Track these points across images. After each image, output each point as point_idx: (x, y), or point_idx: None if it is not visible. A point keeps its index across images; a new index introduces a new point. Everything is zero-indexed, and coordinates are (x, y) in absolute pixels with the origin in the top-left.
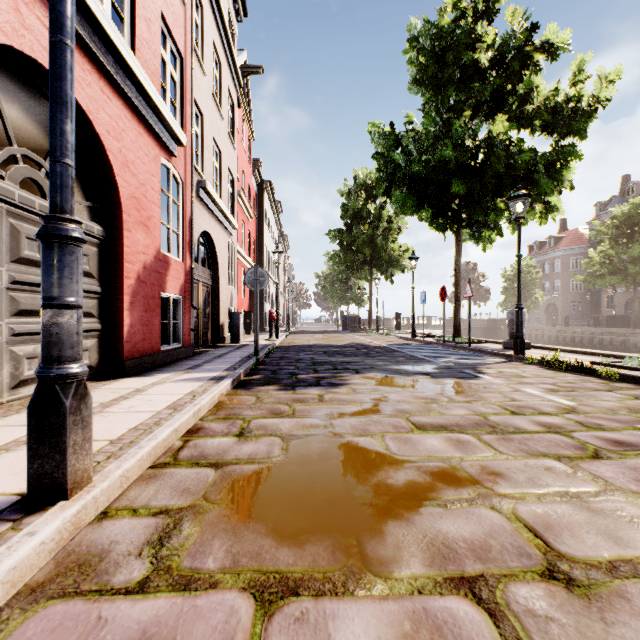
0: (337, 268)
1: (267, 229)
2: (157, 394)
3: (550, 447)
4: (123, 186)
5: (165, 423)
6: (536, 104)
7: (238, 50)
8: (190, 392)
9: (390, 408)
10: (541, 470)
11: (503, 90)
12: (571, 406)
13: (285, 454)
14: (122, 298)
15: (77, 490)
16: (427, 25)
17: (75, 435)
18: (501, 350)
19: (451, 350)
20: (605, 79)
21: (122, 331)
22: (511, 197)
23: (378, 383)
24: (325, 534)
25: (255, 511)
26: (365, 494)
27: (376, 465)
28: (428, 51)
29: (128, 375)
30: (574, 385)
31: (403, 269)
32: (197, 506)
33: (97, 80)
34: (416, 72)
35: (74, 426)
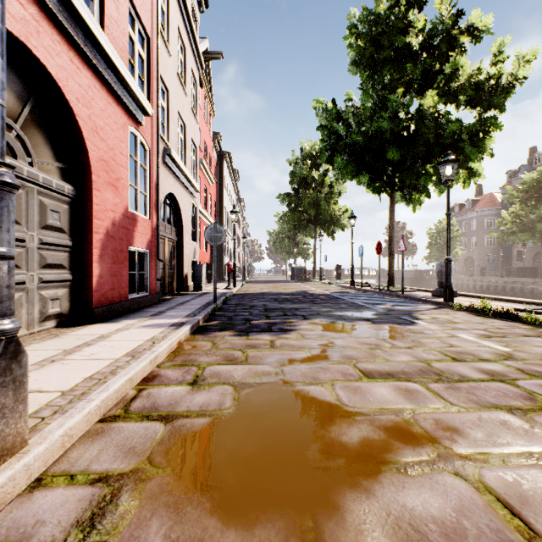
0: (286, 226)
1: (226, 193)
2: (119, 340)
3: (499, 397)
4: (92, 149)
5: (120, 372)
6: (461, 81)
7: (201, 38)
8: (150, 338)
9: (337, 354)
10: (497, 425)
11: (432, 69)
12: (507, 352)
13: (236, 405)
14: (91, 251)
15: (6, 457)
16: (365, 12)
17: (4, 398)
18: (431, 298)
19: (386, 297)
20: (522, 59)
21: (91, 281)
22: (441, 162)
23: (324, 329)
24: (277, 511)
25: (201, 478)
26: (319, 455)
27: (328, 418)
28: (366, 35)
29: (97, 321)
30: (504, 331)
31: (343, 227)
32: (140, 471)
33: (66, 51)
34: (355, 54)
35: (2, 388)
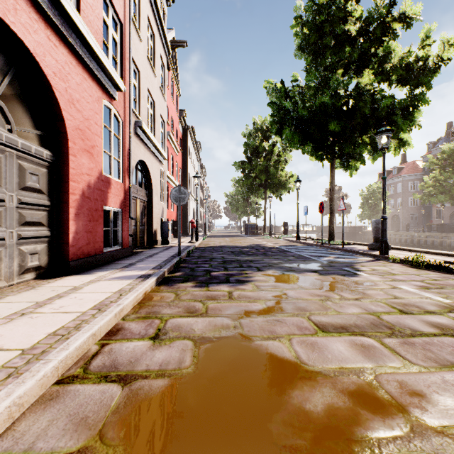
0: (241, 189)
1: (190, 161)
2: (89, 292)
3: None
4: (69, 119)
5: (83, 327)
6: (393, 63)
7: (168, 29)
8: (118, 290)
9: (291, 306)
10: None
11: (367, 53)
12: (449, 304)
13: (196, 363)
14: (68, 210)
15: None
16: (310, 2)
17: None
18: (368, 251)
19: (328, 250)
20: (447, 43)
21: (68, 237)
22: (378, 132)
23: (277, 280)
24: None
25: None
26: (283, 429)
27: (289, 380)
28: (311, 23)
29: (73, 273)
30: (440, 282)
31: (289, 190)
32: (88, 451)
33: (44, 28)
34: (301, 40)
35: None
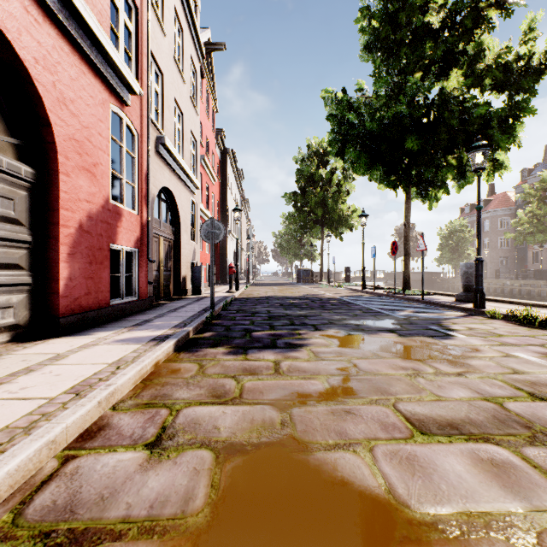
0: (292, 227)
1: (230, 192)
2: (74, 364)
3: None
4: (58, 124)
5: (36, 430)
6: (487, 62)
7: (202, 28)
8: (117, 360)
9: (366, 385)
10: None
11: (454, 51)
12: None
13: (214, 503)
14: (57, 248)
15: None
16: None
17: None
18: (456, 303)
19: (404, 302)
20: None
21: (57, 285)
22: (471, 148)
23: (342, 344)
24: None
25: None
26: None
27: (380, 546)
28: (381, 12)
29: (64, 333)
30: None
31: (351, 228)
32: None
33: None
34: (368, 36)
35: None
